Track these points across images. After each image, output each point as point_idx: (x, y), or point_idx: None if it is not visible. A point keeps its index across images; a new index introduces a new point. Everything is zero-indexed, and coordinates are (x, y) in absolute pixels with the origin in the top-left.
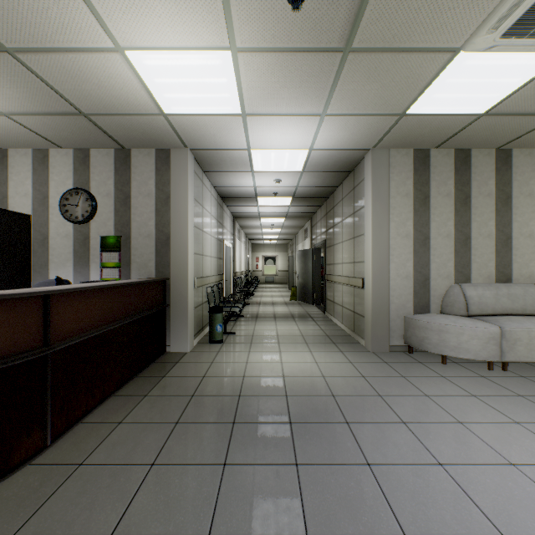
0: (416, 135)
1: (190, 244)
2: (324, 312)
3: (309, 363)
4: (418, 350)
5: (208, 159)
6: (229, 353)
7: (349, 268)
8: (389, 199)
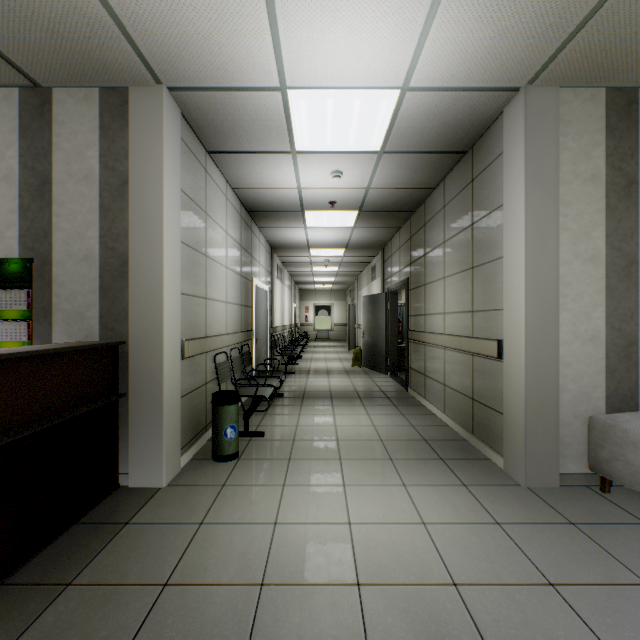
0: (635, 40)
1: (168, 275)
2: (407, 388)
3: (410, 525)
4: (616, 483)
5: (209, 118)
6: (243, 490)
7: (459, 322)
8: (558, 185)
